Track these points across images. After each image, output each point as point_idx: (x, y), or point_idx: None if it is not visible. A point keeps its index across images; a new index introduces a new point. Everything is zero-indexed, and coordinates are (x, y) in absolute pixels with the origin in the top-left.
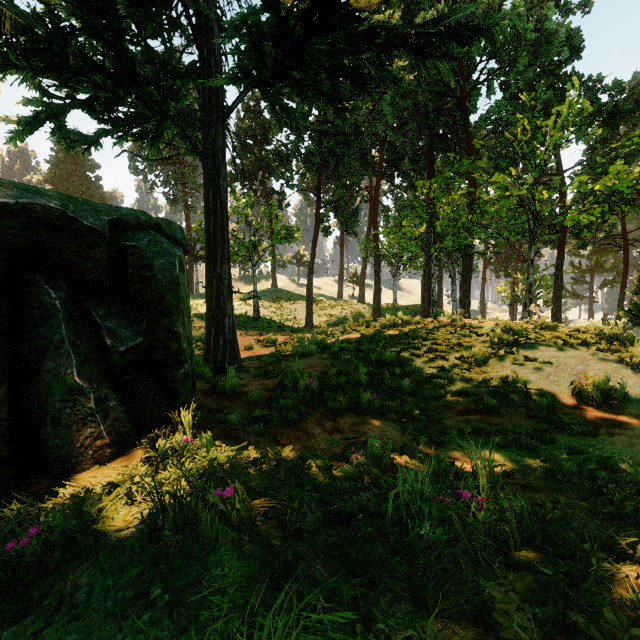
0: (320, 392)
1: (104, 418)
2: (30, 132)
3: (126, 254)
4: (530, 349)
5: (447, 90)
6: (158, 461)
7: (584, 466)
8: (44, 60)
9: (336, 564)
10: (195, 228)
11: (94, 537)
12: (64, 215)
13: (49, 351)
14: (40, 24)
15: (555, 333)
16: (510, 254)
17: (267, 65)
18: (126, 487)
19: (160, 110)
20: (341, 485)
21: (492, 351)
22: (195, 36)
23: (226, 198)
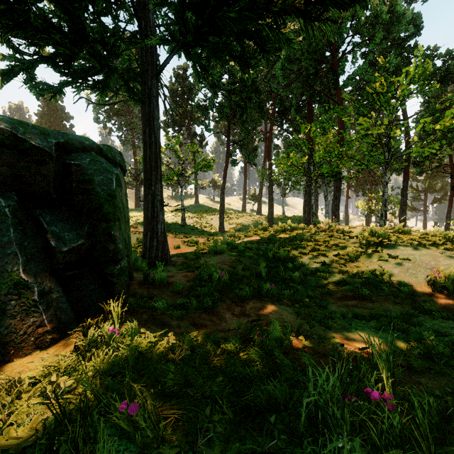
0: (230, 282)
1: (46, 308)
2: (7, 81)
3: (71, 171)
4: (391, 248)
5: (323, 58)
6: (86, 350)
7: (453, 348)
8: (12, 20)
9: None
10: (139, 160)
11: None
12: (14, 136)
13: None
14: None
15: (410, 236)
16: (366, 179)
17: (189, 31)
18: (43, 386)
19: (106, 64)
20: (249, 371)
21: (362, 250)
22: (135, 11)
23: (159, 134)
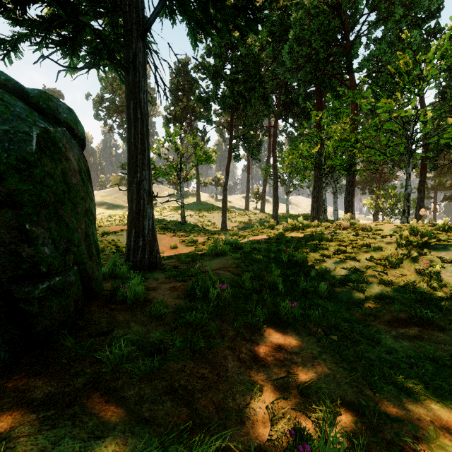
0: (234, 298)
1: None
2: None
3: None
4: (443, 250)
5: (335, 39)
6: None
7: None
8: None
9: None
10: None
11: None
12: None
13: None
14: None
15: None
16: (374, 176)
17: None
18: None
19: (67, 2)
20: None
21: (403, 252)
22: None
23: (146, 110)
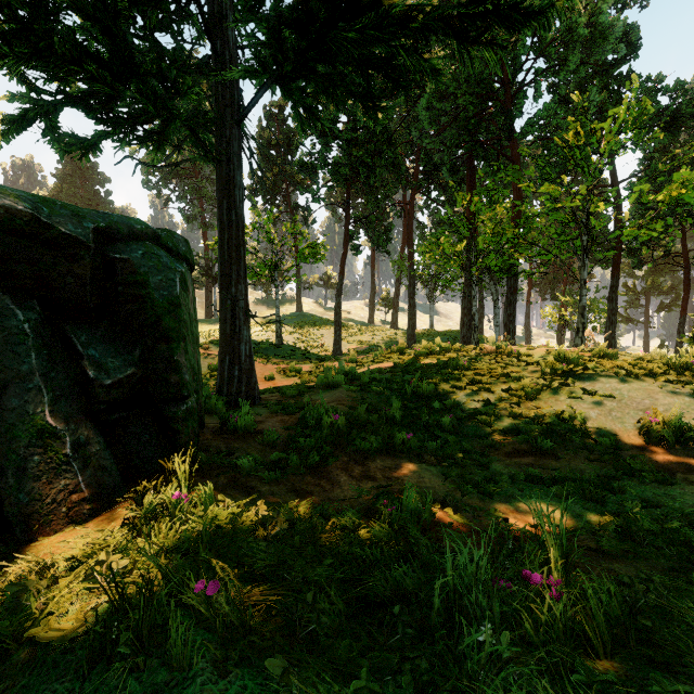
0: (348, 430)
1: (83, 466)
2: (17, 133)
3: (115, 269)
4: (588, 380)
5: (490, 92)
6: (142, 524)
7: (665, 524)
8: (27, 46)
9: (363, 693)
10: (211, 246)
11: (33, 644)
12: (36, 220)
13: (14, 385)
14: (25, 6)
15: (616, 362)
16: (557, 275)
17: (288, 57)
18: (88, 567)
19: (165, 107)
20: (371, 553)
21: (544, 382)
22: (207, 26)
23: (242, 210)
